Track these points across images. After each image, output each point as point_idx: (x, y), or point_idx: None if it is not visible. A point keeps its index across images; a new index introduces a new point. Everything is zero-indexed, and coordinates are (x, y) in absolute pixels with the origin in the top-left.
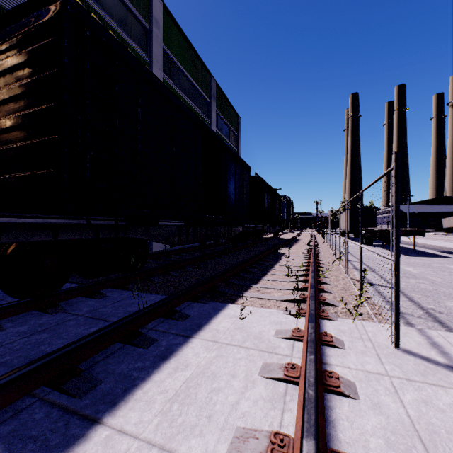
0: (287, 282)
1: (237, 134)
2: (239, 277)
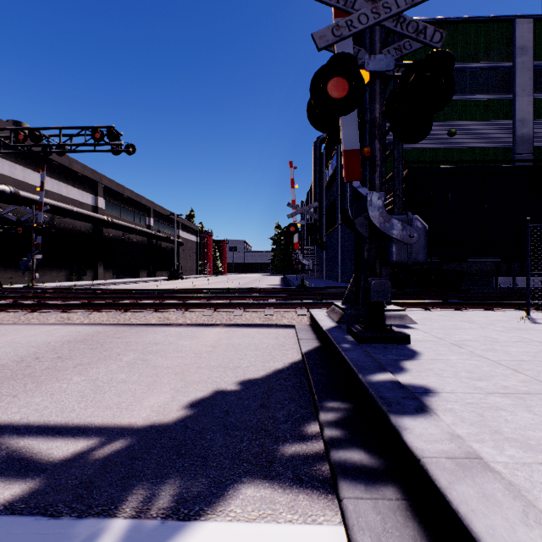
0: None
1: None
2: None
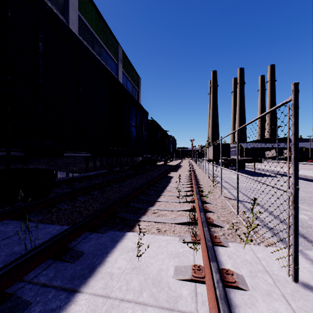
0: (178, 202)
1: (138, 90)
2: (138, 199)
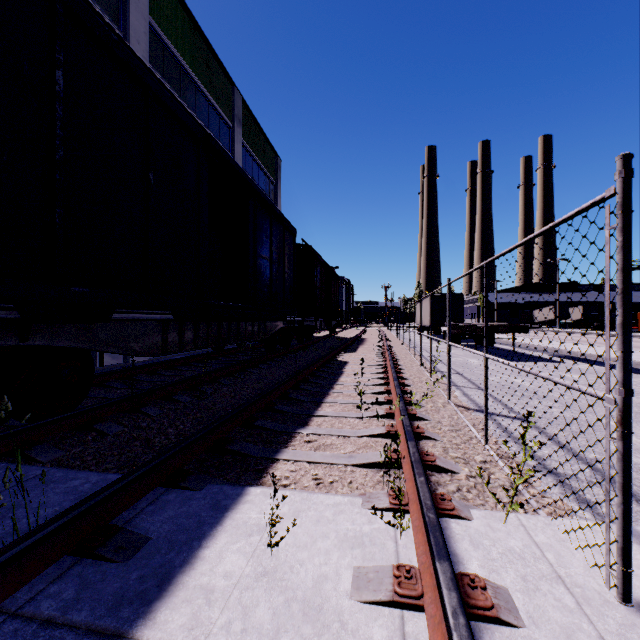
0: (359, 418)
1: (276, 183)
2: (275, 411)
